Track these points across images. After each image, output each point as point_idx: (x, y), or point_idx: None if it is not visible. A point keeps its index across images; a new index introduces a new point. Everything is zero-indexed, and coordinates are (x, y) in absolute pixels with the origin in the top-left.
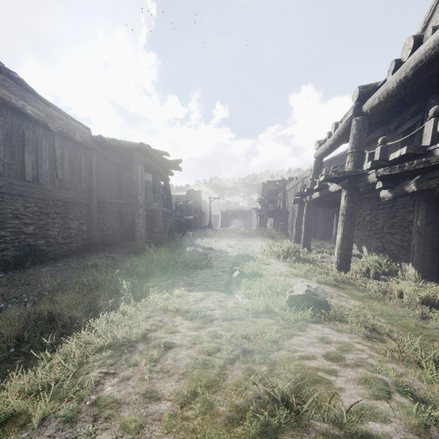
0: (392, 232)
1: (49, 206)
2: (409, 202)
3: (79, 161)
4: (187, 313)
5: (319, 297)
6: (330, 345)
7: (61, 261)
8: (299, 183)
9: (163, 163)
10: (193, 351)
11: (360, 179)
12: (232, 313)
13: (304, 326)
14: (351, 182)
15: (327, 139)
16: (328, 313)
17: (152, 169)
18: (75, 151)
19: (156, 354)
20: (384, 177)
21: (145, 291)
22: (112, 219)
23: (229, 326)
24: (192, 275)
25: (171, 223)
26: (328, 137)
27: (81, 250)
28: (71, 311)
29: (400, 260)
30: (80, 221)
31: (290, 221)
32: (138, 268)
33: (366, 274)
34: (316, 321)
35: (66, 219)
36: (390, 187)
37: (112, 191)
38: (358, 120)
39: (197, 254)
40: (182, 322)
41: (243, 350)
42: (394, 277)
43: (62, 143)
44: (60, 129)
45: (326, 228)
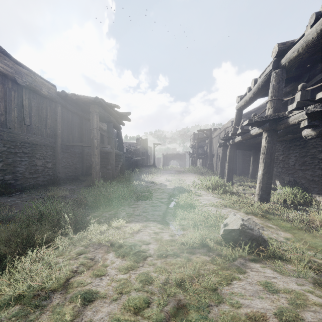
0: (303, 169)
1: (17, 147)
2: (319, 143)
3: (46, 111)
4: (121, 248)
5: (255, 231)
6: (279, 296)
7: (26, 193)
8: (222, 132)
9: (116, 115)
10: (116, 307)
11: (280, 122)
12: (167, 248)
13: (243, 265)
14: (272, 125)
15: (247, 93)
16: (265, 248)
17: (106, 119)
18: (41, 103)
19: (69, 314)
20: (313, 114)
21: (86, 222)
22: (75, 158)
23: (162, 266)
24: (133, 205)
25: (122, 163)
26: (248, 91)
27: (47, 183)
28: (6, 244)
29: (311, 192)
30: (46, 160)
31: (215, 161)
32: (87, 199)
33: (285, 204)
34: (254, 259)
35: (33, 158)
36: (315, 126)
37: (75, 137)
38: (277, 72)
39: (141, 187)
40: (113, 260)
41: (176, 304)
42: (310, 207)
43: (29, 96)
44: (28, 83)
45: (243, 166)
